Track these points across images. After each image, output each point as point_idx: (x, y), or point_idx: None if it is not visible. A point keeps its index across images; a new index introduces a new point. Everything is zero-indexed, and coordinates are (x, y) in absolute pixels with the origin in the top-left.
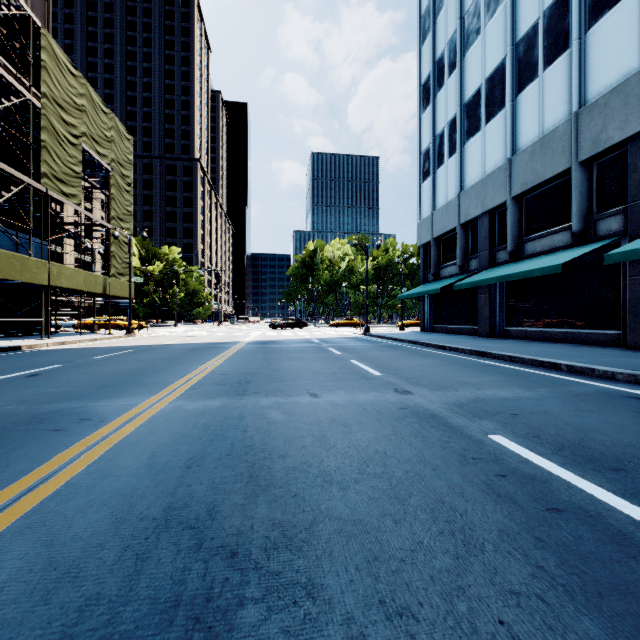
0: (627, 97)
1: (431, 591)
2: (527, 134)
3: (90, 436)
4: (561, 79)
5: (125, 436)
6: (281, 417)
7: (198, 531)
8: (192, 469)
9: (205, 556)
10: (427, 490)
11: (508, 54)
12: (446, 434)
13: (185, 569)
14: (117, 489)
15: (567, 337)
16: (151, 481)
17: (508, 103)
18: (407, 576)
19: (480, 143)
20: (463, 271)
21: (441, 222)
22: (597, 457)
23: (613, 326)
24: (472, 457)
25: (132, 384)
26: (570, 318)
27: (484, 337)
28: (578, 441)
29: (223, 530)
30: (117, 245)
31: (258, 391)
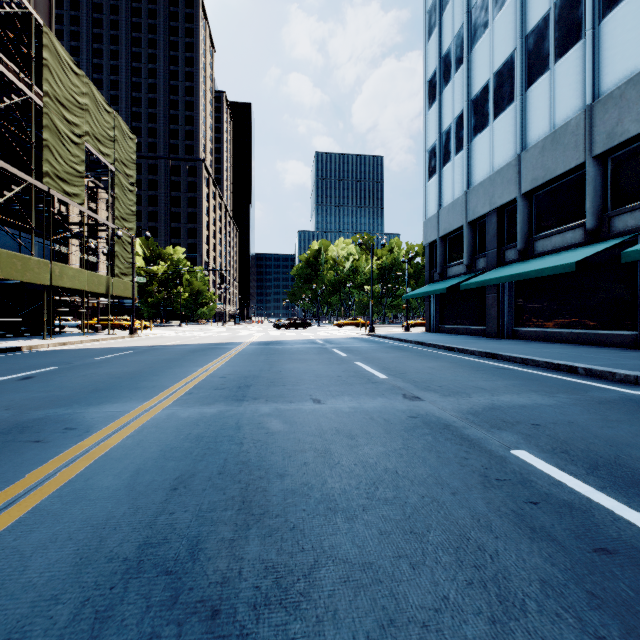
0: None
1: None
2: (537, 129)
3: (71, 449)
4: (573, 71)
5: (109, 449)
6: (281, 427)
7: (175, 578)
8: (178, 491)
9: (179, 616)
10: (448, 522)
11: (517, 47)
12: (463, 448)
13: (153, 636)
14: (89, 517)
15: (579, 338)
16: (129, 507)
17: (517, 97)
18: None
19: (488, 139)
20: (470, 270)
21: (447, 220)
22: (639, 479)
23: (629, 327)
24: (496, 478)
25: (127, 388)
26: (583, 318)
27: (492, 338)
28: (613, 458)
29: (205, 576)
30: (120, 245)
31: (258, 396)
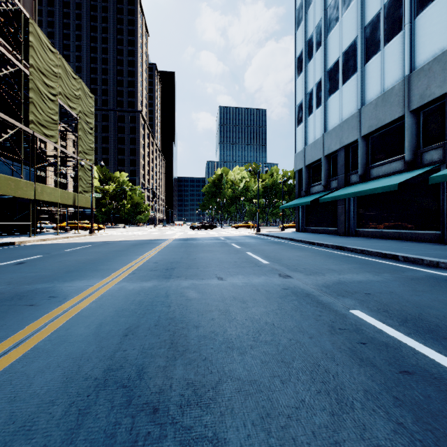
0: (445, 64)
1: (313, 445)
2: (372, 91)
3: (55, 310)
4: (397, 52)
5: (80, 310)
6: (196, 295)
7: (129, 389)
8: (128, 337)
9: (133, 412)
10: (306, 355)
11: (358, 35)
12: (318, 309)
13: (116, 423)
14: (70, 353)
15: (401, 236)
16: (96, 346)
17: (358, 69)
18: (293, 431)
19: (338, 98)
20: (326, 189)
21: (311, 154)
22: (434, 328)
23: (434, 228)
24: (339, 328)
25: (90, 270)
26: (403, 222)
27: (341, 236)
28: (418, 315)
29: (148, 389)
30: (83, 171)
31: (180, 275)
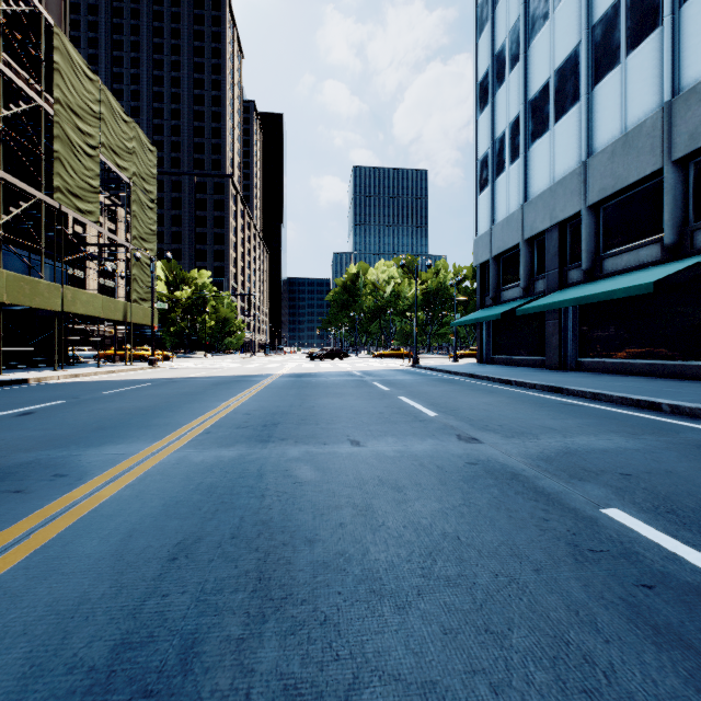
0: None
1: None
2: (606, 132)
3: (55, 502)
4: (649, 64)
5: (101, 502)
6: (312, 475)
7: None
8: (177, 563)
9: None
10: (535, 615)
11: (582, 39)
12: (540, 506)
13: None
14: (56, 600)
15: (656, 370)
16: (111, 585)
17: (582, 96)
18: None
19: (548, 145)
20: (527, 294)
21: (501, 238)
22: None
23: None
24: (589, 548)
25: (136, 426)
26: (659, 347)
27: (553, 370)
28: None
29: None
30: (139, 267)
31: (286, 437)
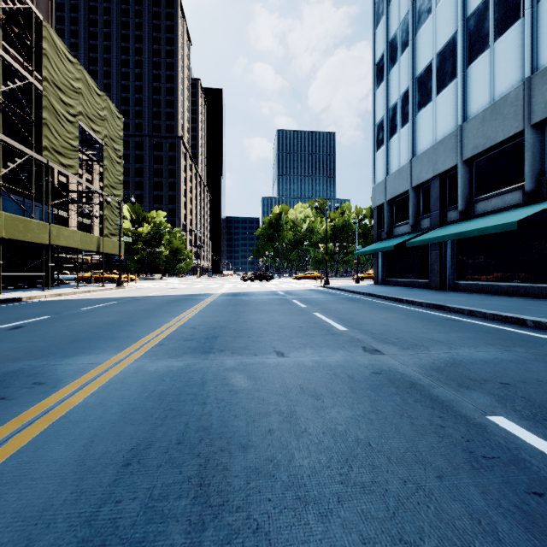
0: None
1: None
2: (478, 101)
3: (32, 408)
4: (512, 48)
5: (70, 409)
6: (245, 383)
7: None
8: (130, 468)
9: None
10: (442, 523)
11: (459, 28)
12: (436, 413)
13: None
14: (23, 506)
15: (518, 291)
16: (72, 491)
17: (459, 74)
18: None
19: (431, 112)
20: (415, 230)
21: (394, 186)
22: None
23: None
24: (482, 455)
25: (103, 338)
26: (521, 273)
27: (435, 290)
28: None
29: None
30: (109, 209)
31: (224, 348)
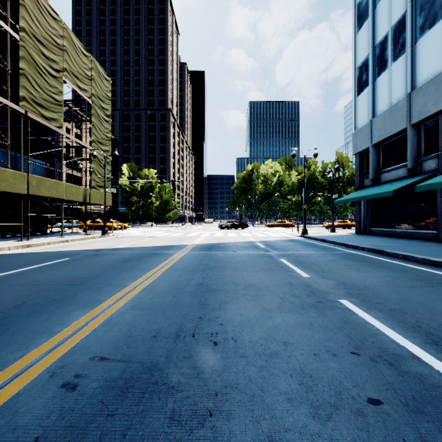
0: None
1: None
2: None
3: None
4: None
5: None
6: None
7: None
8: None
9: None
10: None
11: None
12: None
13: None
14: None
15: None
16: None
17: None
18: None
19: None
20: (414, 173)
21: (383, 127)
22: None
23: None
24: None
25: None
26: None
27: None
28: None
29: None
30: (97, 163)
31: None
